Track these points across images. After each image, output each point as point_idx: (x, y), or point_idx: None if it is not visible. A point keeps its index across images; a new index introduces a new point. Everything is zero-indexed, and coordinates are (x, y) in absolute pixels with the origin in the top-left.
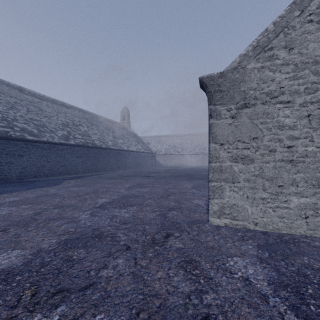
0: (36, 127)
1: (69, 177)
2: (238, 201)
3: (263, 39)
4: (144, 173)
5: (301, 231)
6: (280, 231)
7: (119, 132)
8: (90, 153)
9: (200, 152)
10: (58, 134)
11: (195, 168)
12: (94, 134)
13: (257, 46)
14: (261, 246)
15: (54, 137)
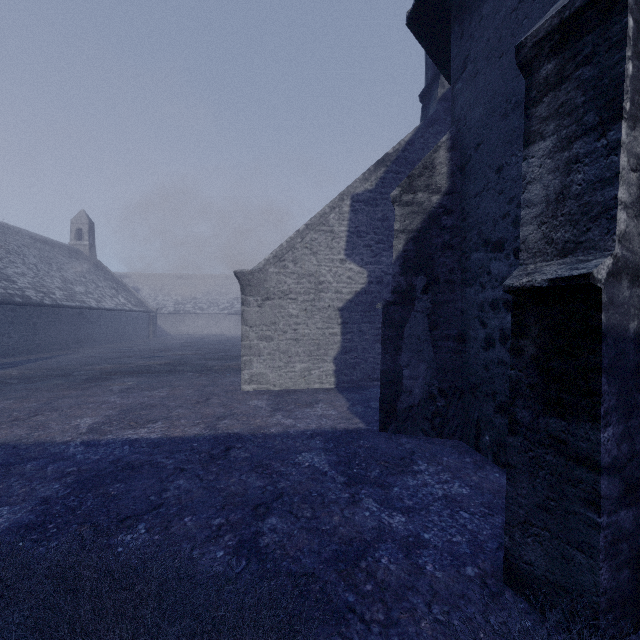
0: None
1: None
2: (263, 370)
3: (280, 252)
4: (143, 352)
5: (302, 386)
6: (290, 388)
7: (73, 269)
8: (19, 316)
9: None
10: None
11: (234, 340)
12: (20, 276)
13: (276, 256)
14: (273, 395)
15: None
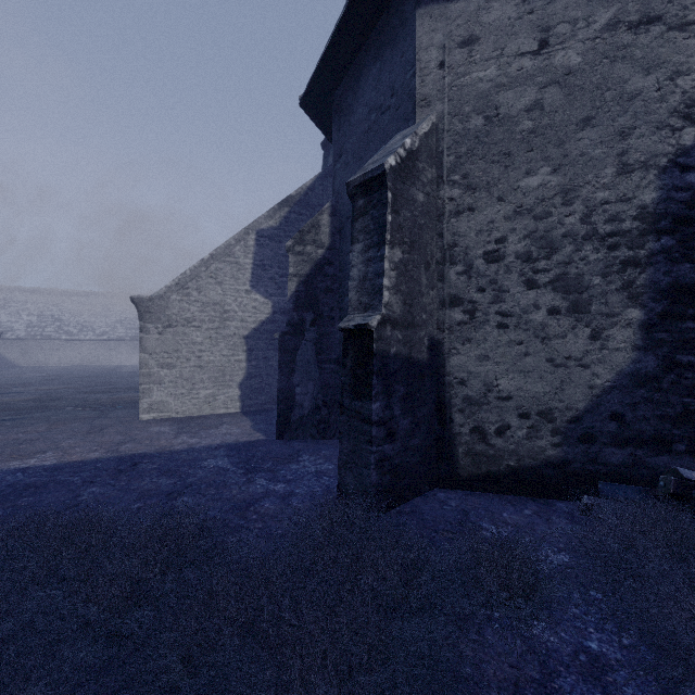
0: None
1: None
2: (165, 398)
3: (183, 279)
4: None
5: (207, 412)
6: (194, 415)
7: None
8: None
9: (130, 335)
10: None
11: (119, 371)
12: None
13: (178, 284)
14: (176, 422)
15: None
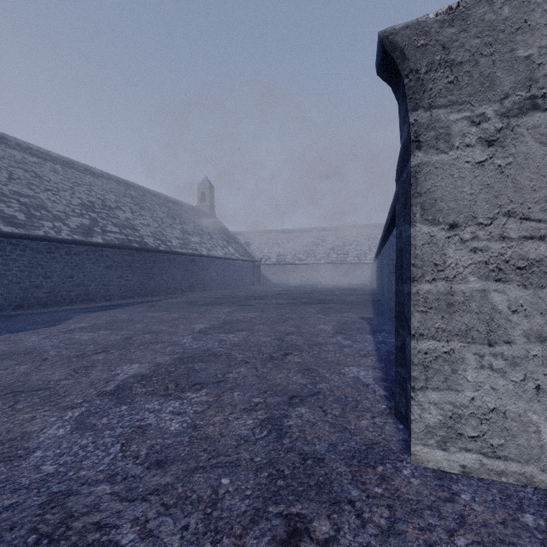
0: (24, 209)
1: (89, 307)
2: (507, 400)
3: None
4: (237, 299)
5: None
6: None
7: (193, 223)
8: (136, 260)
9: (339, 259)
10: (71, 224)
11: (332, 289)
12: (144, 226)
13: None
14: None
15: (61, 229)
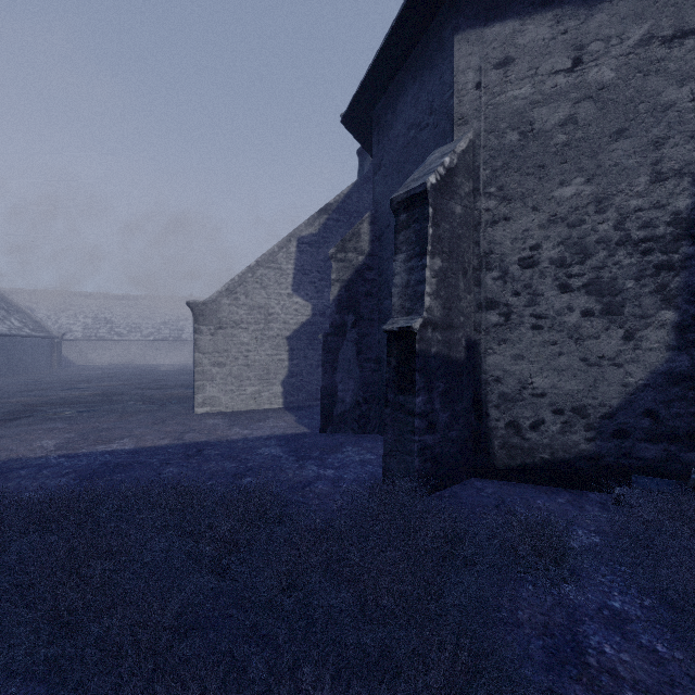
0: None
1: None
2: (216, 393)
3: (232, 285)
4: (57, 384)
5: (253, 407)
6: (242, 409)
7: None
8: None
9: (173, 336)
10: None
11: (165, 369)
12: None
13: (228, 289)
14: (227, 415)
15: None
